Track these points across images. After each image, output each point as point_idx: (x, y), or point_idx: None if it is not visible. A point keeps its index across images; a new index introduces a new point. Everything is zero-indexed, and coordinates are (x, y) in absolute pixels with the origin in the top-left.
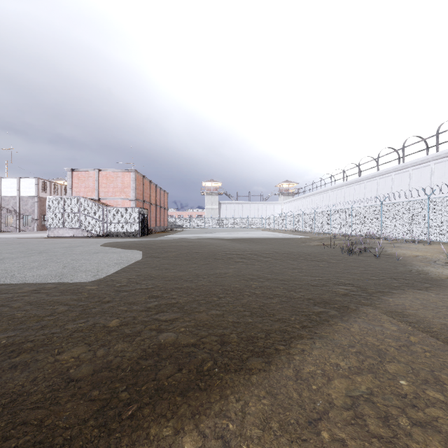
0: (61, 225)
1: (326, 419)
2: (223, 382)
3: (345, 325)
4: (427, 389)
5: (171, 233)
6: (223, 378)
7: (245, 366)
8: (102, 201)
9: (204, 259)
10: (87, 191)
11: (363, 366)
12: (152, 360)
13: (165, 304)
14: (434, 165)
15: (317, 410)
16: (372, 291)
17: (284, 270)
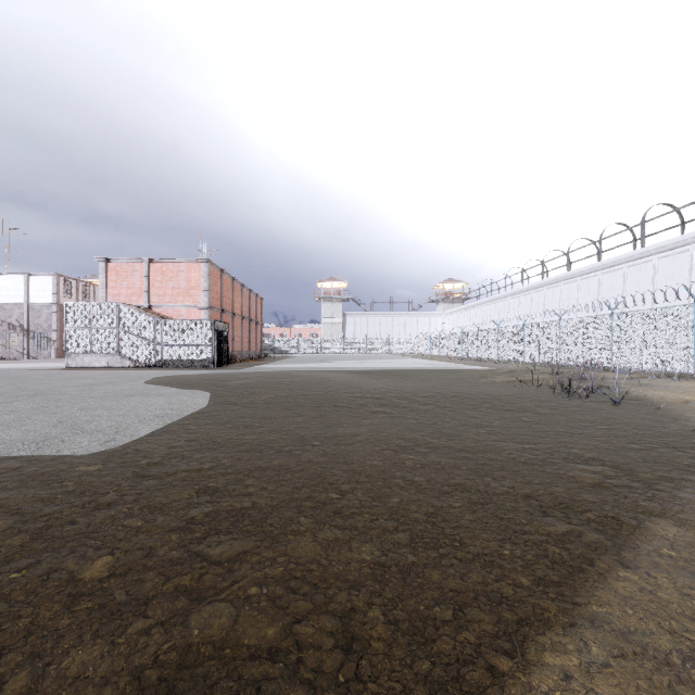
0: (88, 348)
1: None
2: None
3: (637, 577)
4: None
5: (266, 362)
6: None
7: None
8: (155, 310)
9: (317, 407)
10: (131, 294)
11: None
12: None
13: (227, 512)
14: None
15: None
16: (649, 478)
17: (461, 429)
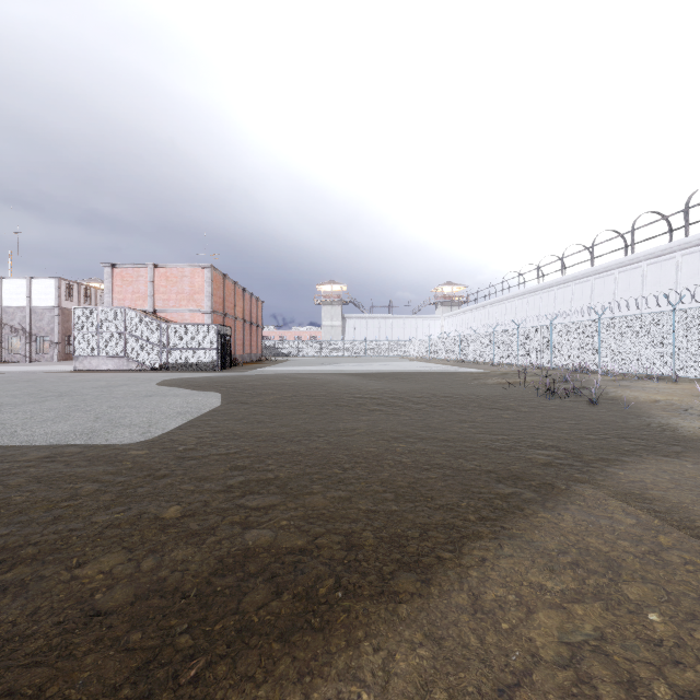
0: (96, 351)
1: (528, 686)
2: (352, 617)
3: (550, 515)
4: (696, 630)
5: (267, 364)
6: (352, 609)
7: (387, 588)
8: (160, 314)
9: (320, 406)
10: (136, 298)
11: (585, 588)
12: (234, 576)
13: (256, 481)
14: (681, 258)
15: (512, 669)
16: (590, 459)
17: (447, 424)
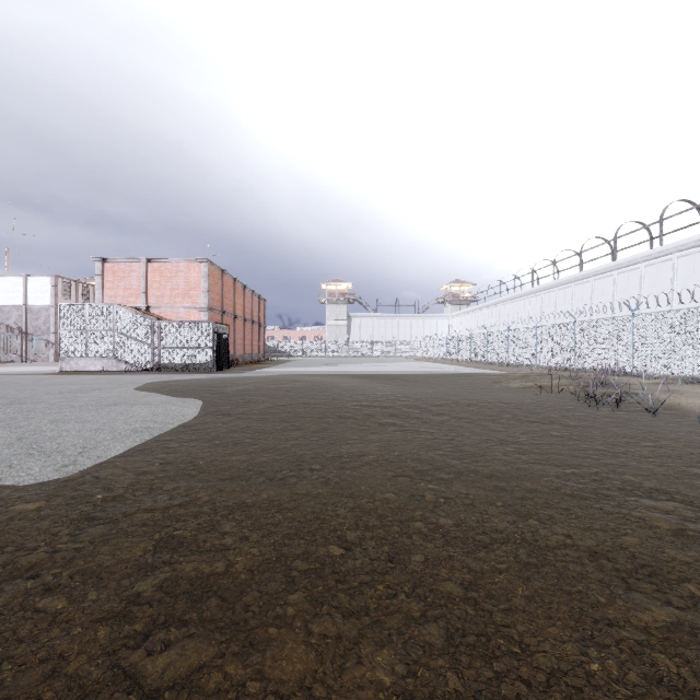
0: (83, 351)
1: None
2: None
3: None
4: None
5: (268, 365)
6: None
7: None
8: (153, 311)
9: (319, 418)
10: (129, 295)
11: None
12: None
13: (190, 581)
14: None
15: None
16: None
17: (484, 446)
